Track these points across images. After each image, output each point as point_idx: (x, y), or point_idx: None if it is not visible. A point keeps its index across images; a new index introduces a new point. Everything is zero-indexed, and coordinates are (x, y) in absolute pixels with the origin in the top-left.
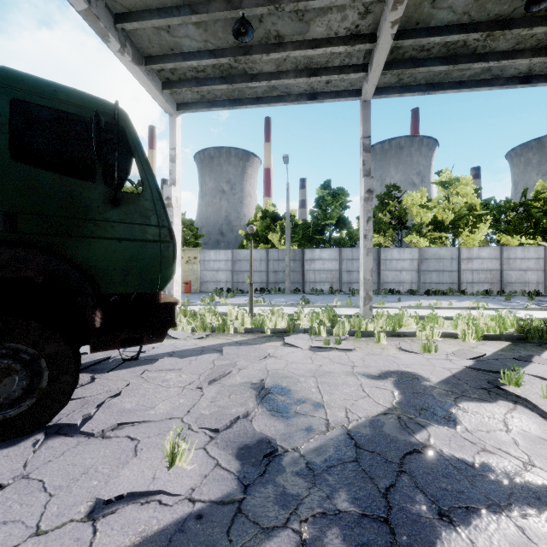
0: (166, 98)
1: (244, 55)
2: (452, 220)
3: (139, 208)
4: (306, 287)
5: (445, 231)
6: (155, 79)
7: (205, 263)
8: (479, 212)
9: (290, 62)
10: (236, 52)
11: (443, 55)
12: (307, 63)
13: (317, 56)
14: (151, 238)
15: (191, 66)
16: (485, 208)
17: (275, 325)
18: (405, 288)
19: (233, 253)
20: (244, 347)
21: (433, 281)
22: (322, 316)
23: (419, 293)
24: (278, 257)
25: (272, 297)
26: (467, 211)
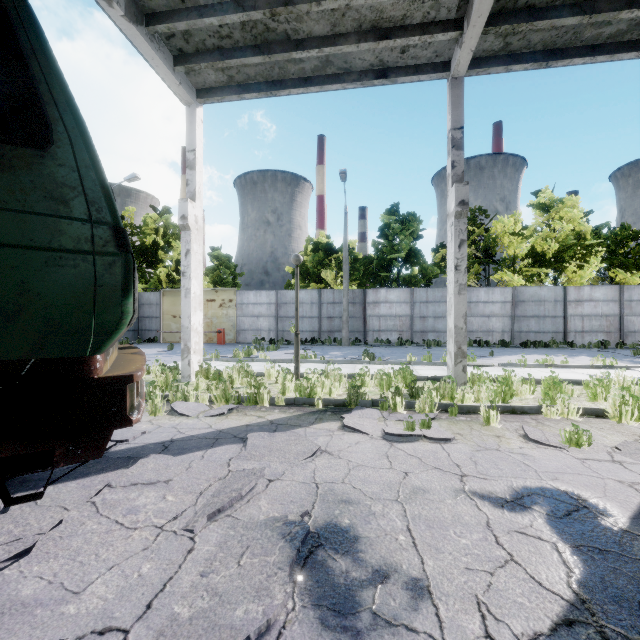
0: (179, 79)
1: (284, 6)
2: (555, 253)
3: (43, 182)
4: (368, 337)
5: (547, 265)
6: (162, 50)
7: (243, 307)
8: (590, 241)
9: (350, 19)
10: (273, 2)
11: (574, 2)
12: (375, 20)
13: (390, 8)
14: (72, 244)
15: (211, 28)
16: (595, 238)
17: (330, 392)
18: (495, 338)
19: (278, 294)
20: (280, 434)
21: (531, 330)
22: (396, 380)
23: (513, 345)
24: (333, 300)
25: (325, 349)
26: (574, 240)
